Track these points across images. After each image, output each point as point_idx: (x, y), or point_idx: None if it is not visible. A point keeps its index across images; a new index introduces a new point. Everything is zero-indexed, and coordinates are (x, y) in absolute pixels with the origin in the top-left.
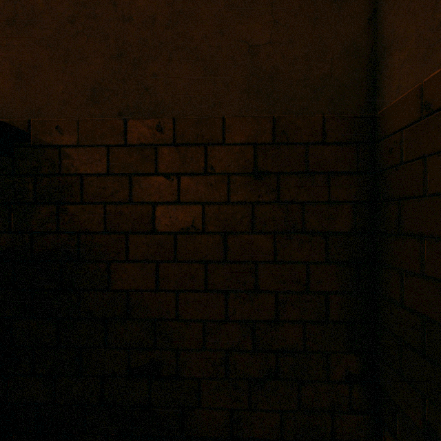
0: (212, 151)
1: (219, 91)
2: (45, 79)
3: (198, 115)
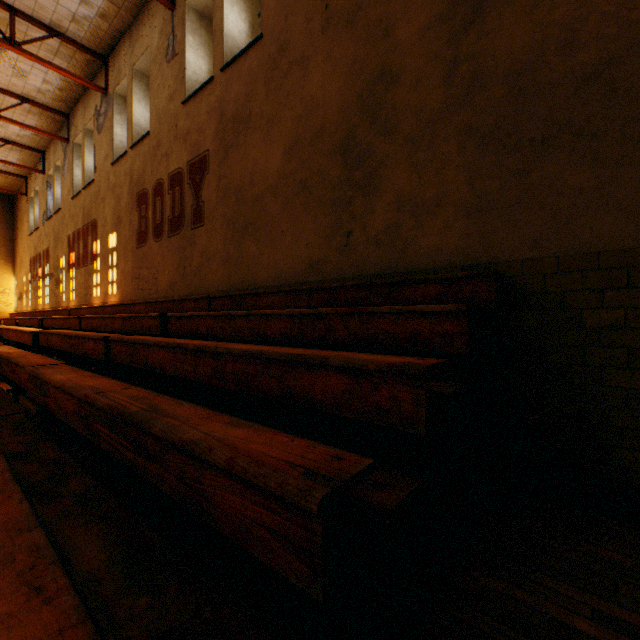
0: (633, 272)
1: (639, 230)
2: (499, 239)
3: (620, 248)
